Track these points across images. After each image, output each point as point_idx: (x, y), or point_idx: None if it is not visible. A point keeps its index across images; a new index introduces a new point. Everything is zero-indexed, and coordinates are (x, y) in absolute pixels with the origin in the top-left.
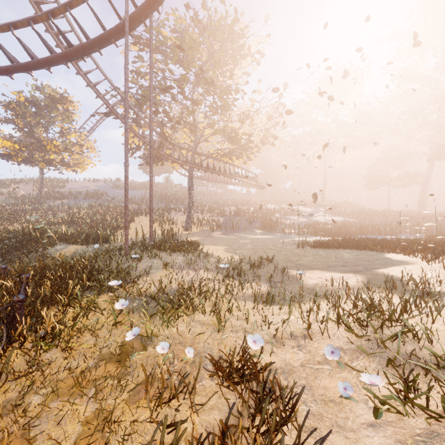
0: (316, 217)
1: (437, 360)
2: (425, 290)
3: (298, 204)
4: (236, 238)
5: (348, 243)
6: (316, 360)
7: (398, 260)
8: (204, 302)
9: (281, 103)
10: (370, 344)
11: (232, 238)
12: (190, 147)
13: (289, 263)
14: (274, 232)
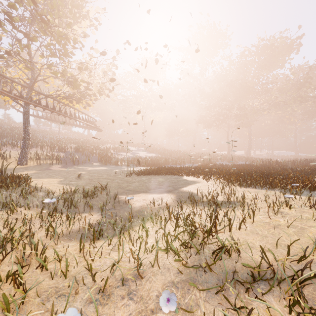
0: (139, 154)
1: (253, 275)
2: (212, 200)
3: (127, 142)
4: (75, 170)
5: (161, 170)
6: (149, 308)
7: (191, 180)
8: (7, 257)
9: (115, 64)
10: (197, 268)
11: (71, 170)
12: (25, 83)
13: (120, 189)
14: (109, 164)
